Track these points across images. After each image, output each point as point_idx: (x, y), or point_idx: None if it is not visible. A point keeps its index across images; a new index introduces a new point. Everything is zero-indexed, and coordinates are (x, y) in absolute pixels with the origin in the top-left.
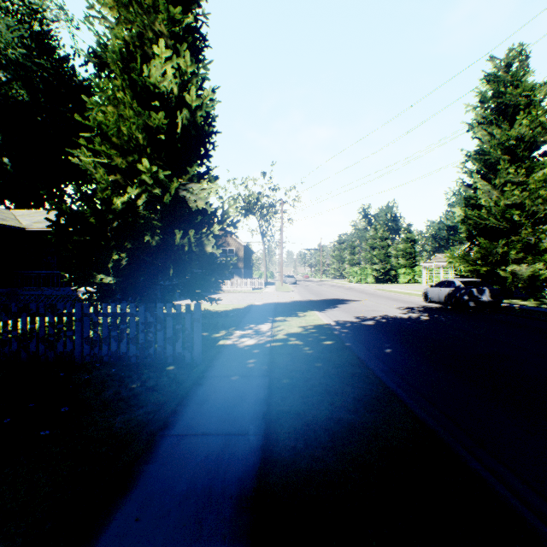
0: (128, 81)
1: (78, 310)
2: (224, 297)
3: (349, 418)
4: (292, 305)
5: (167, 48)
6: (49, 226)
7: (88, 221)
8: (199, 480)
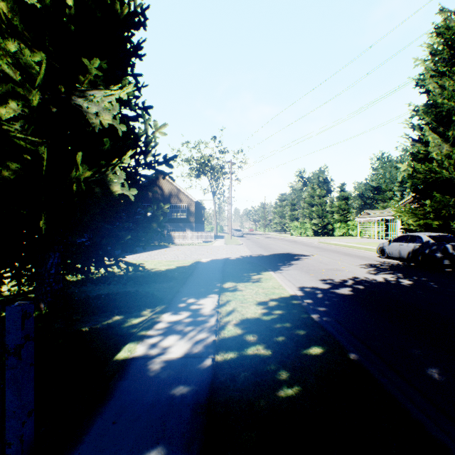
0: None
1: None
2: (172, 252)
3: None
4: (243, 262)
5: None
6: None
7: None
8: None
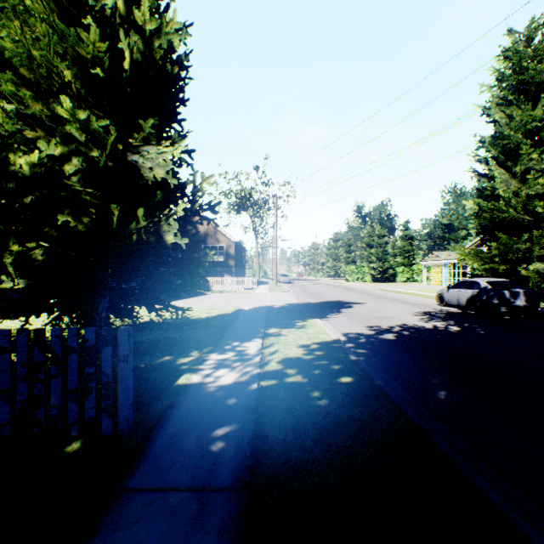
0: None
1: None
2: (210, 299)
3: None
4: (288, 310)
5: None
6: None
7: None
8: None
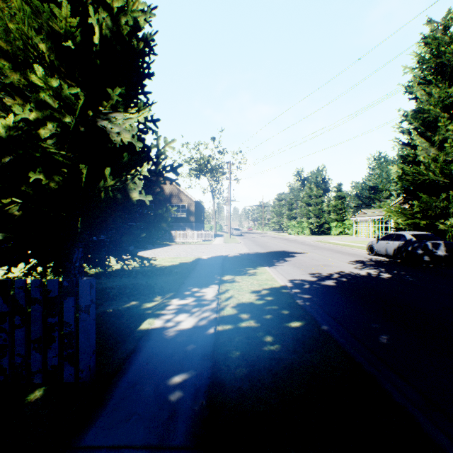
0: None
1: None
2: (174, 250)
3: None
4: (240, 259)
5: None
6: None
7: None
8: None
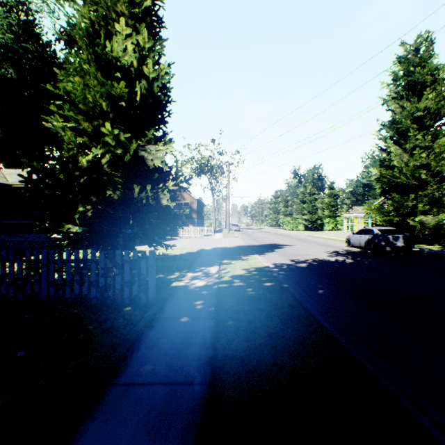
0: (94, 56)
1: (44, 257)
2: (180, 243)
3: (292, 364)
4: (237, 249)
5: (128, 27)
6: (21, 182)
7: (57, 177)
8: (140, 442)
